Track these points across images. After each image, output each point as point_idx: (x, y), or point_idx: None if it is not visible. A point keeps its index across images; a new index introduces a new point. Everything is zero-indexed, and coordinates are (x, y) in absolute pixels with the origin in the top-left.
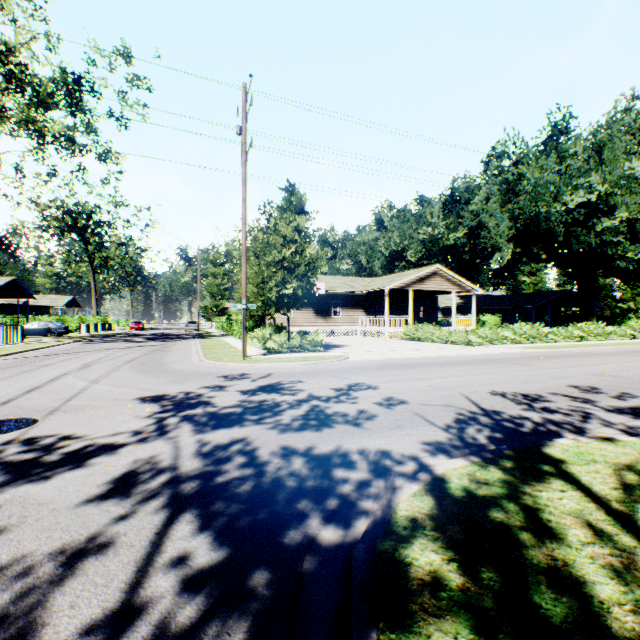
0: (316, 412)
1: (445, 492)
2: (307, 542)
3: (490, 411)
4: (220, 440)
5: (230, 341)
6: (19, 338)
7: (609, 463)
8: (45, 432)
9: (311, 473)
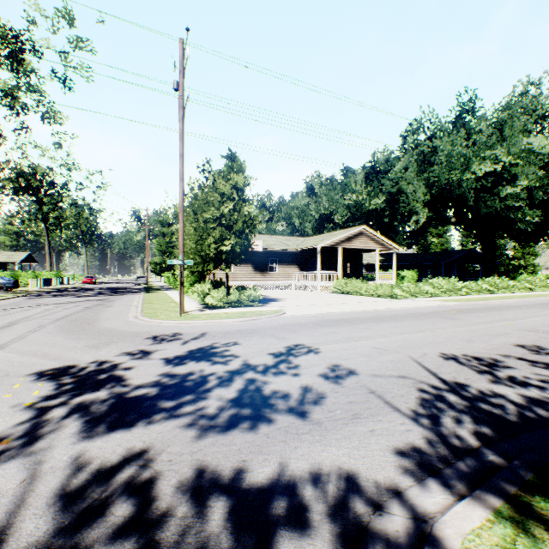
0: (251, 392)
1: None
2: None
3: (456, 385)
4: (107, 456)
5: (173, 295)
6: None
7: None
8: None
9: None
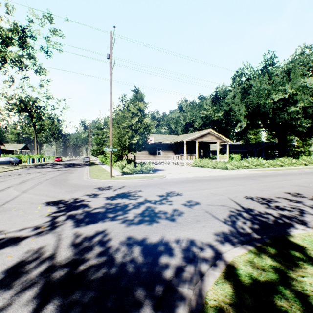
0: (148, 211)
1: (238, 279)
2: None
3: (248, 209)
4: (88, 233)
5: (105, 167)
6: None
7: None
8: None
9: (144, 260)
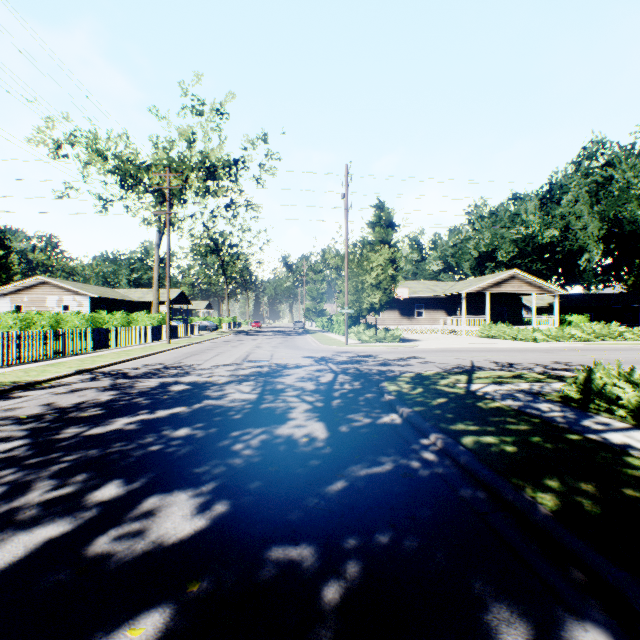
0: (385, 363)
1: (420, 374)
2: (374, 378)
3: (475, 366)
4: (344, 366)
5: (332, 336)
6: (197, 332)
7: (494, 374)
8: (278, 362)
9: (378, 372)
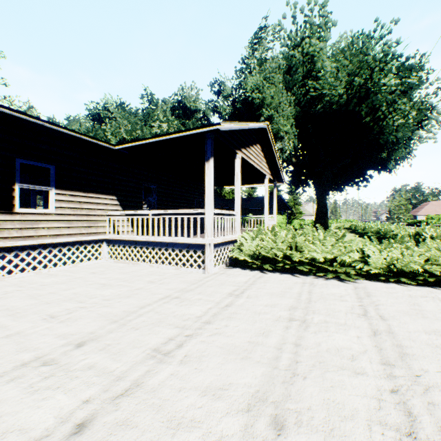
0: None
1: None
2: None
3: None
4: None
5: None
6: None
7: None
8: None
9: None
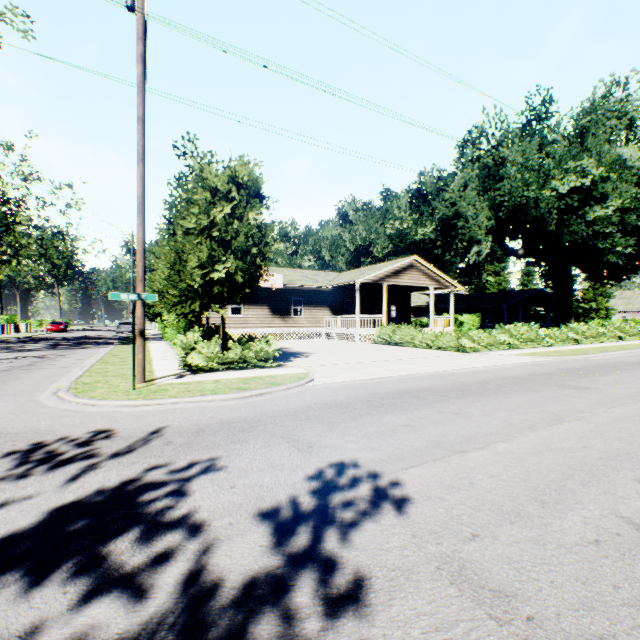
0: None
1: None
2: None
3: None
4: None
5: (155, 348)
6: None
7: None
8: None
9: None
